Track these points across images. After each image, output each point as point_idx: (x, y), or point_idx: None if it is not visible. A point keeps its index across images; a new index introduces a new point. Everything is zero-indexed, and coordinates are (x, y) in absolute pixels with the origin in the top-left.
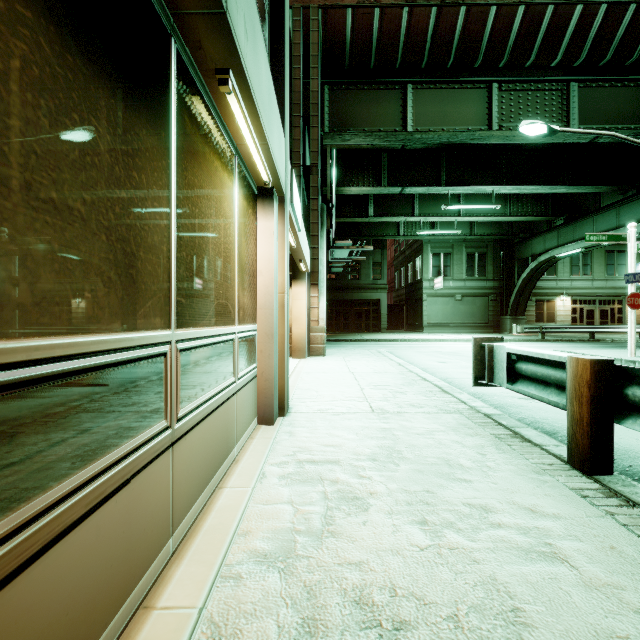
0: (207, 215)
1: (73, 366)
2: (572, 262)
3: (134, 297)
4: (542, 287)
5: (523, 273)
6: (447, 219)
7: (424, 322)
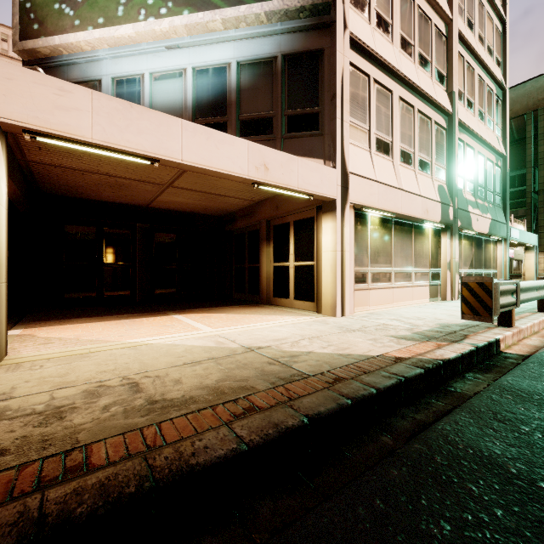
0: (486, 254)
1: (478, 272)
2: None
3: (480, 266)
4: None
5: None
6: None
7: None
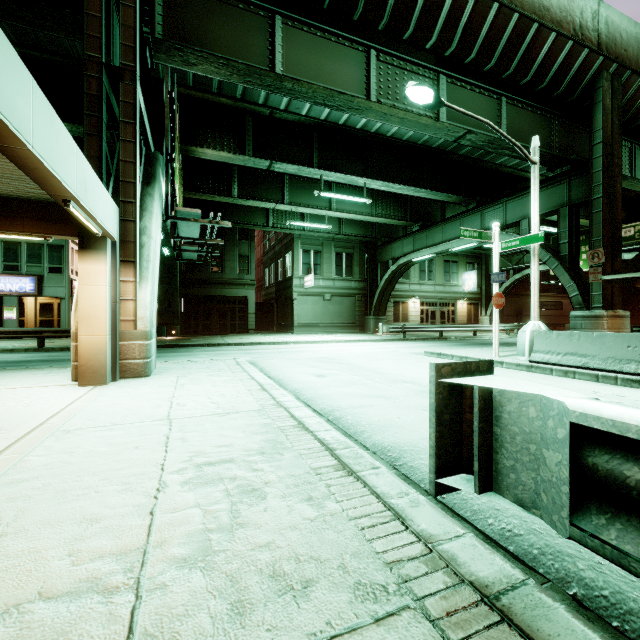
0: None
1: None
2: (421, 268)
3: None
4: (399, 289)
5: (385, 275)
6: (318, 212)
7: (295, 322)
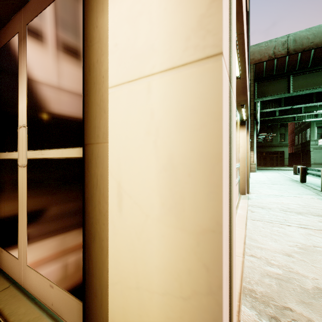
0: None
1: None
2: None
3: None
4: None
5: None
6: None
7: (311, 162)
